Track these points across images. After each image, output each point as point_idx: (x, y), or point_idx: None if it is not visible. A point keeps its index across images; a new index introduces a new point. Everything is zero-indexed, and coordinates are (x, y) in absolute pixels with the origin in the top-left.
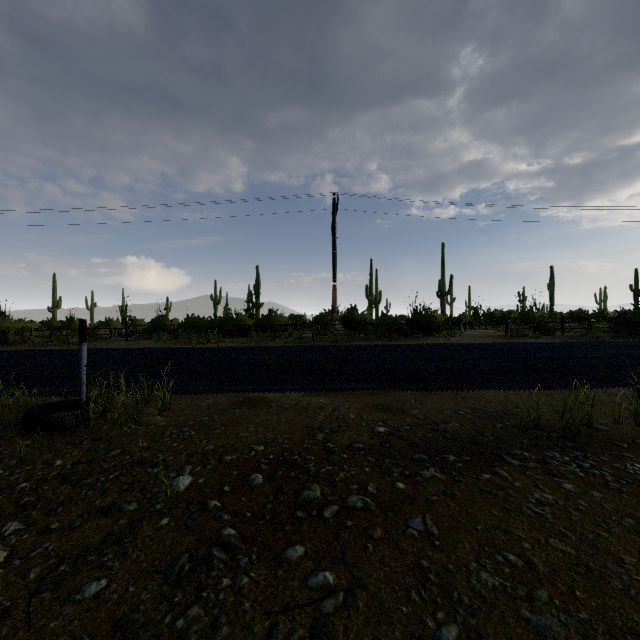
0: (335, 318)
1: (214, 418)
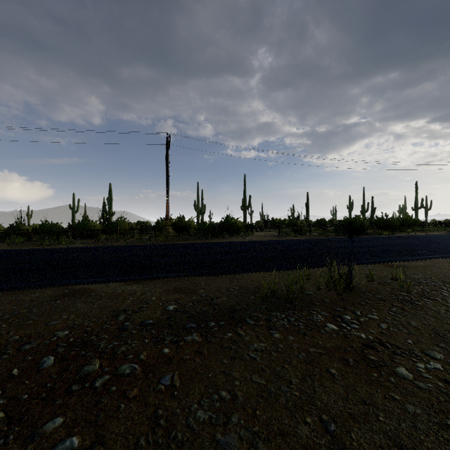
0: (168, 224)
1: (32, 310)
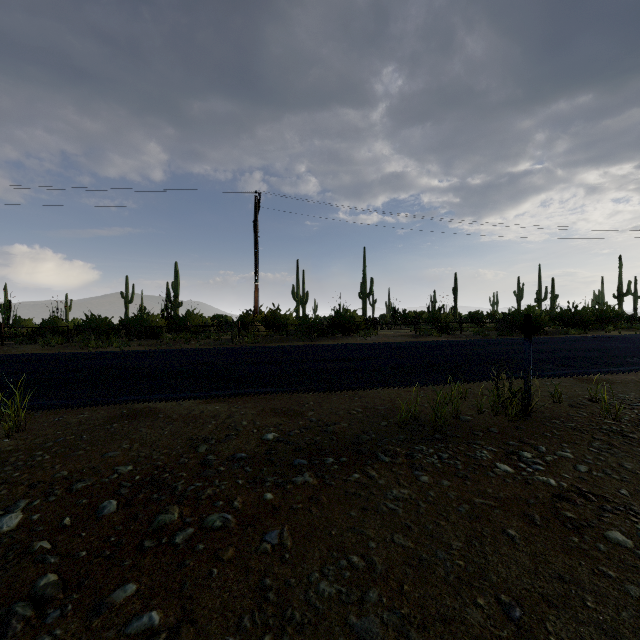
0: (257, 319)
1: (82, 436)
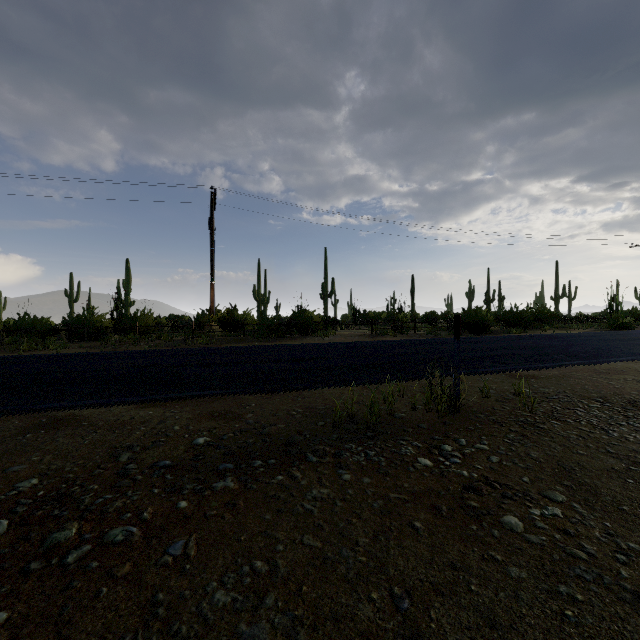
0: (213, 319)
1: None
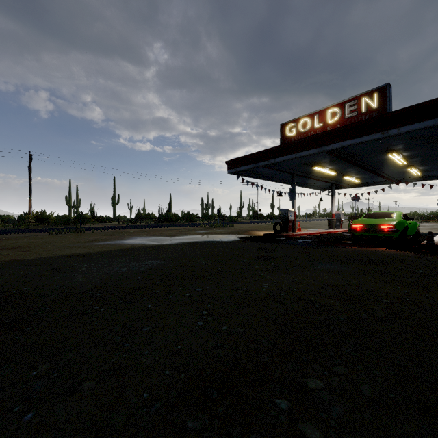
0: (30, 217)
1: None
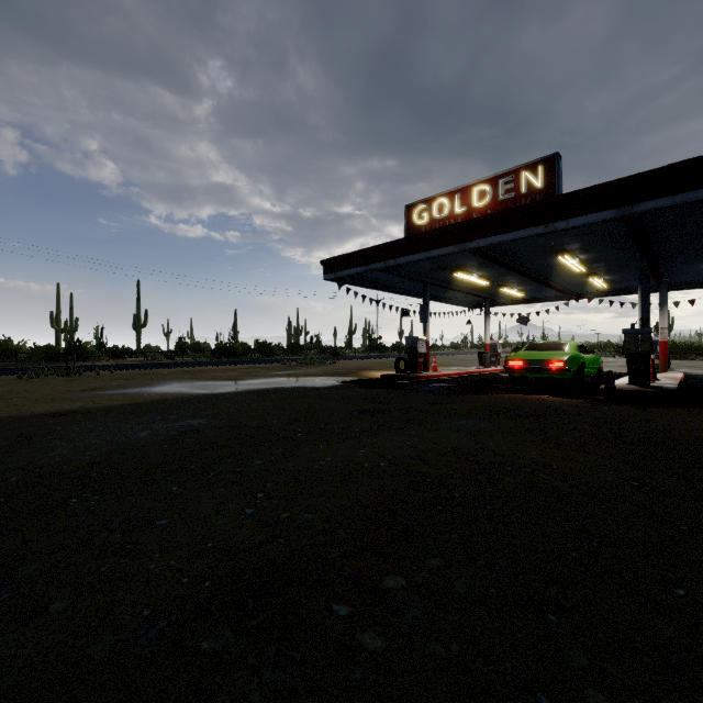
0: None
1: None
